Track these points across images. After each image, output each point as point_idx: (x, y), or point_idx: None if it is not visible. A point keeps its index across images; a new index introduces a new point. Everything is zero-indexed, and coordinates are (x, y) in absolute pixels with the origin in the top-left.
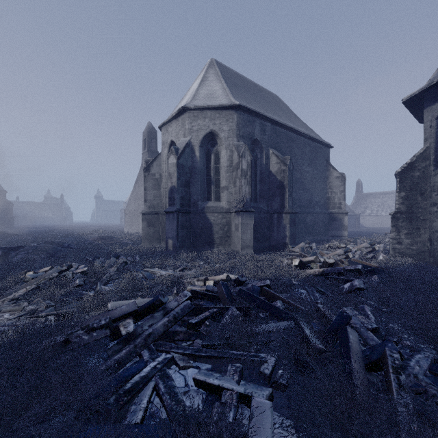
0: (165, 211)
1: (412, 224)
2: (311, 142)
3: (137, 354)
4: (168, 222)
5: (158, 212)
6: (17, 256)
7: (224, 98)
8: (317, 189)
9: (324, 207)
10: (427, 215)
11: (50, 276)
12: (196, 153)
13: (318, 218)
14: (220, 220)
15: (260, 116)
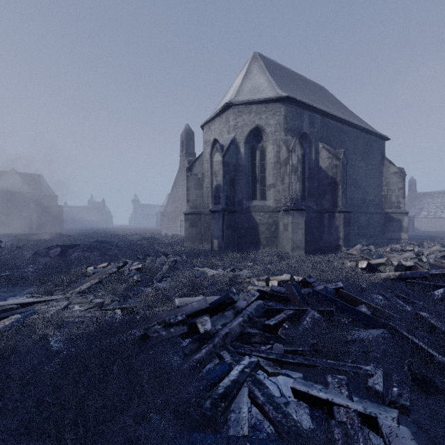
0: (210, 210)
1: None
2: (364, 134)
3: (217, 355)
4: (213, 221)
5: (200, 212)
6: (74, 253)
7: (270, 90)
8: (371, 187)
9: (379, 206)
10: None
11: (111, 271)
12: (240, 150)
13: (373, 219)
14: (266, 220)
15: (309, 108)
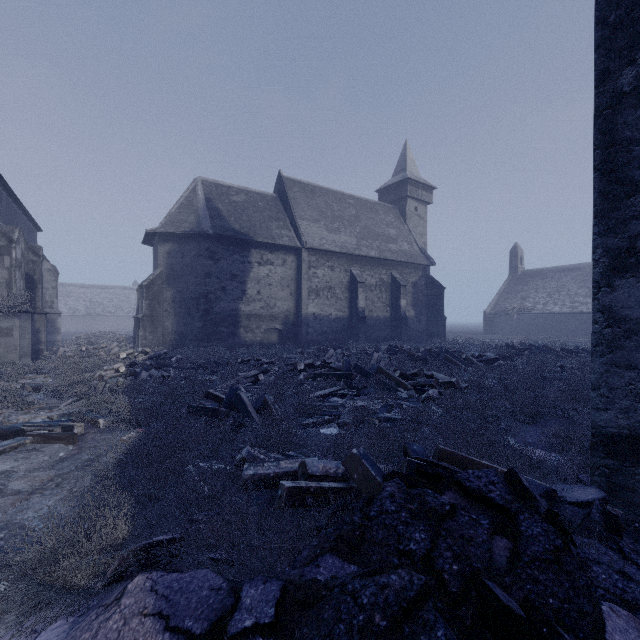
0: None
1: (153, 325)
2: (28, 221)
3: None
4: None
5: None
6: None
7: None
8: None
9: None
10: (162, 318)
11: None
12: None
13: None
14: None
15: (3, 183)
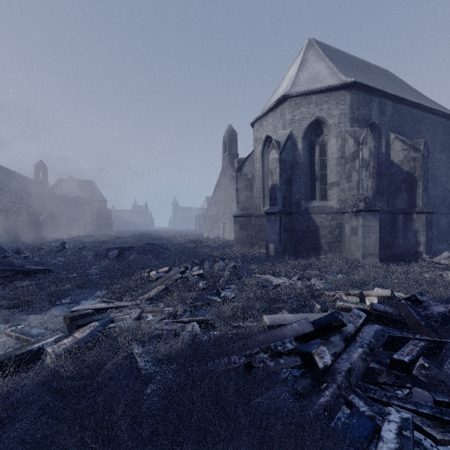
0: (265, 212)
1: None
2: (444, 120)
3: (345, 400)
4: (269, 224)
5: (250, 214)
6: (131, 255)
7: (332, 78)
8: None
9: None
10: None
11: (175, 277)
12: (298, 146)
13: None
14: (328, 222)
15: (379, 93)
